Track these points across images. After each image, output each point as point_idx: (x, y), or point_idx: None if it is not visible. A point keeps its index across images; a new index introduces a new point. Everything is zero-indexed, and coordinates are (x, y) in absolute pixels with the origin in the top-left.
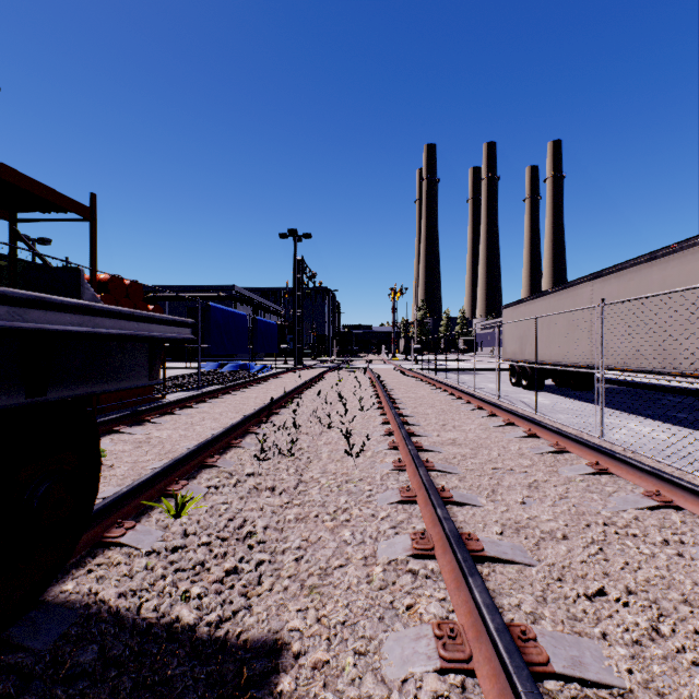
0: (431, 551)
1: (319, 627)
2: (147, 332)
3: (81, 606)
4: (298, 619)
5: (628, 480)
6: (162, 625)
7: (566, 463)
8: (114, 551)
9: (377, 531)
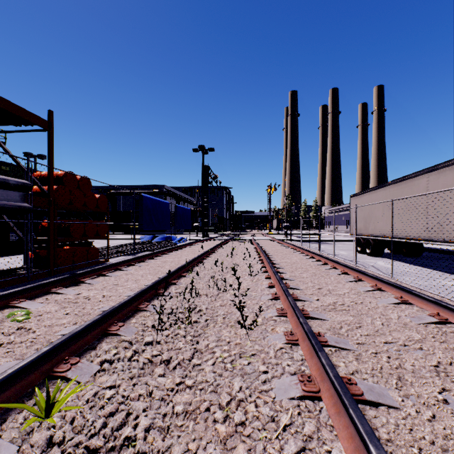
0: None
1: None
2: None
3: None
4: None
5: None
6: None
7: None
8: None
9: None
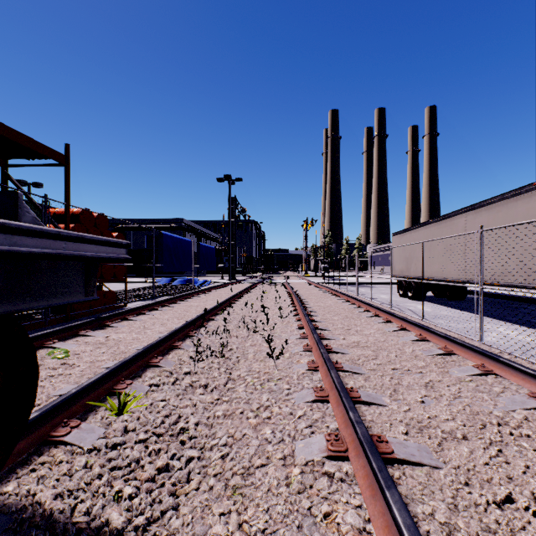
0: (345, 452)
1: (240, 535)
2: (77, 251)
3: (16, 510)
4: (221, 525)
5: (512, 381)
6: (90, 530)
7: (454, 364)
8: (58, 449)
9: (295, 429)
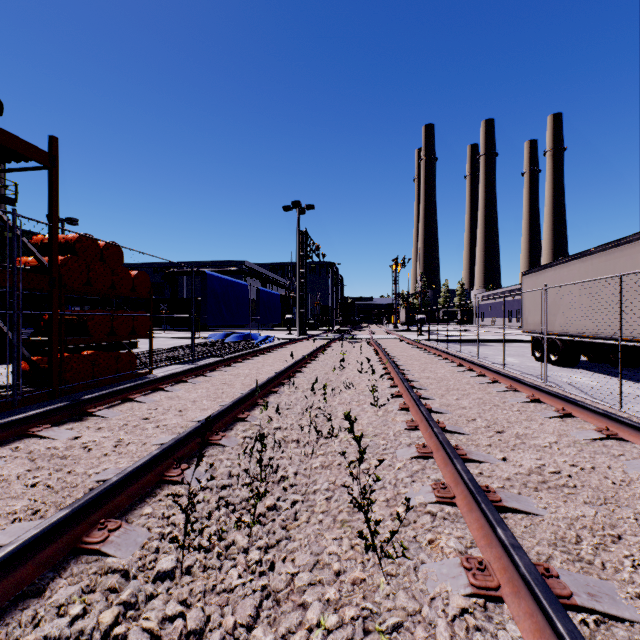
0: None
1: None
2: None
3: None
4: None
5: None
6: None
7: None
8: None
9: None
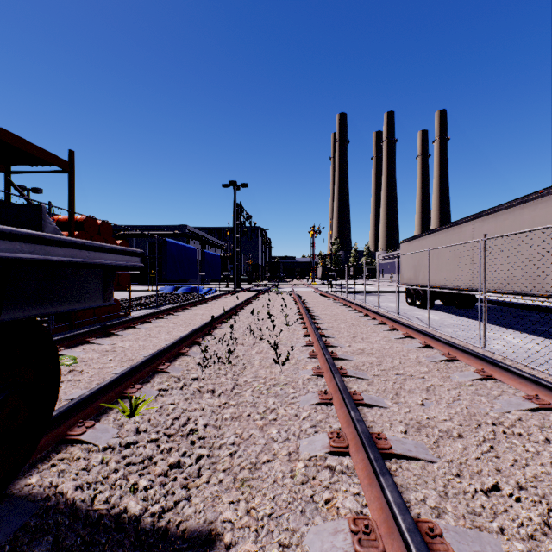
0: (346, 448)
1: (248, 519)
2: (99, 260)
3: (41, 499)
4: (230, 511)
5: (510, 385)
6: (111, 516)
7: (456, 370)
8: (75, 447)
9: (299, 429)
